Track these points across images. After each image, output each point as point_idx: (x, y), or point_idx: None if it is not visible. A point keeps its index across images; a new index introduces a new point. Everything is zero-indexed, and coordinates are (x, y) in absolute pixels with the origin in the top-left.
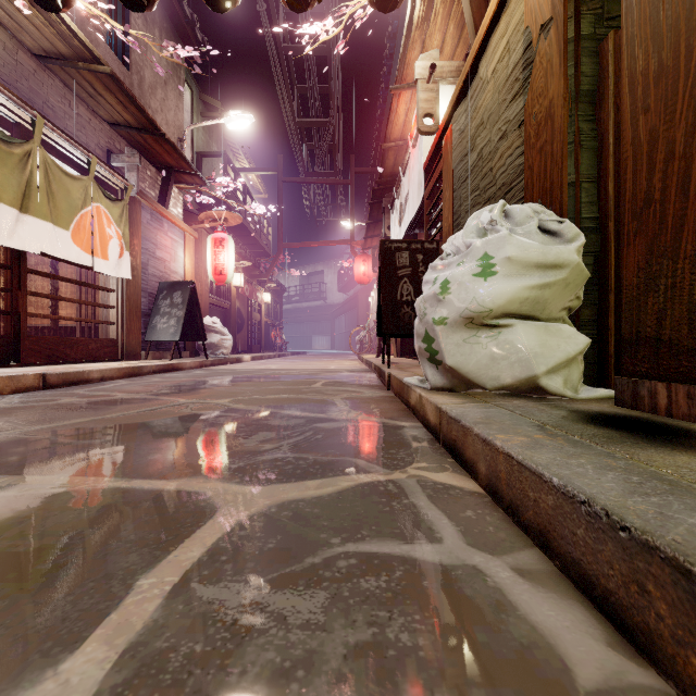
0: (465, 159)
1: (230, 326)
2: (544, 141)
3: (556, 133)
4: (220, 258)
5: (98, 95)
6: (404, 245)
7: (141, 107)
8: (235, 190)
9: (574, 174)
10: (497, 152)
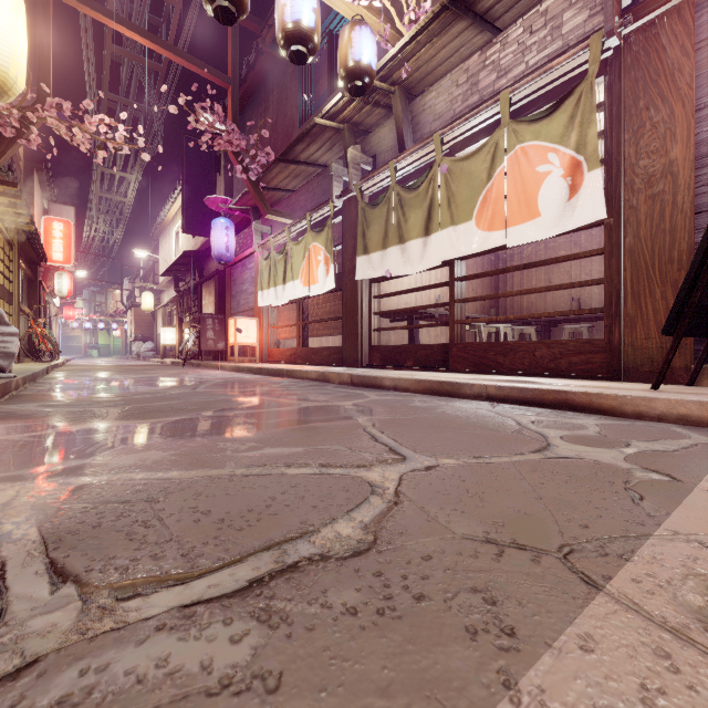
0: None
1: None
2: None
3: None
4: None
5: None
6: None
7: None
8: None
9: None
10: None
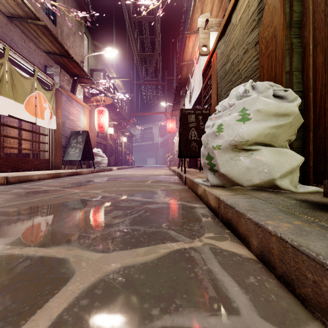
0: (224, 67)
1: (106, 153)
2: (270, 51)
3: (278, 45)
4: (101, 119)
5: (39, 37)
6: (192, 111)
7: (61, 43)
8: (109, 88)
9: (289, 67)
10: (242, 61)
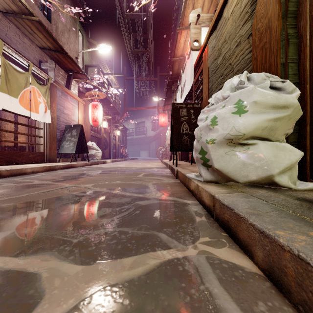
0: (215, 61)
1: (101, 146)
2: (264, 42)
3: (273, 36)
4: (95, 114)
5: (34, 33)
6: (184, 105)
7: (55, 39)
8: (103, 83)
9: (284, 58)
10: (234, 54)
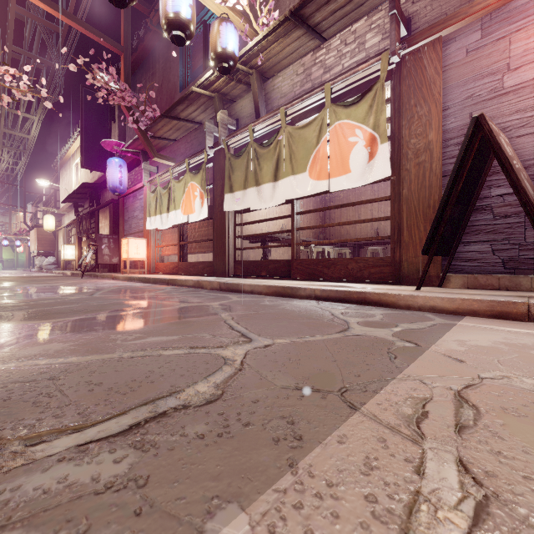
0: None
1: None
2: None
3: None
4: None
5: (353, 2)
6: None
7: None
8: None
9: None
10: None
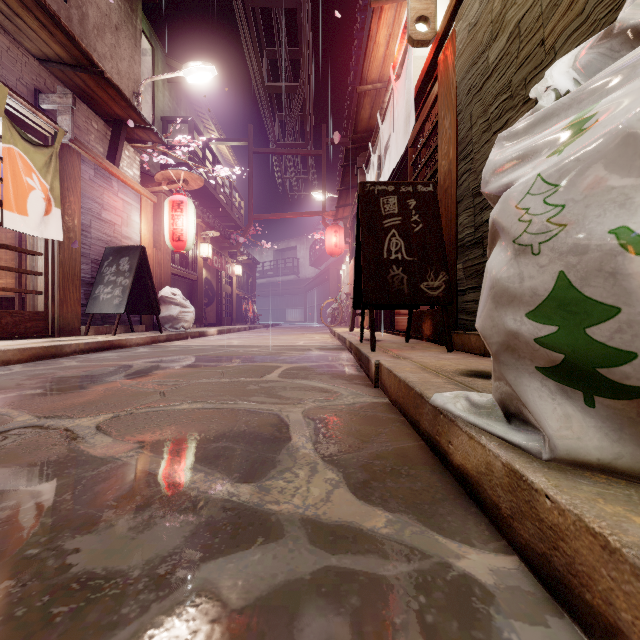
0: (481, 58)
1: (196, 298)
2: None
3: None
4: (178, 222)
5: (14, 15)
6: (390, 187)
7: (69, 32)
8: (203, 159)
9: None
10: (561, 2)
